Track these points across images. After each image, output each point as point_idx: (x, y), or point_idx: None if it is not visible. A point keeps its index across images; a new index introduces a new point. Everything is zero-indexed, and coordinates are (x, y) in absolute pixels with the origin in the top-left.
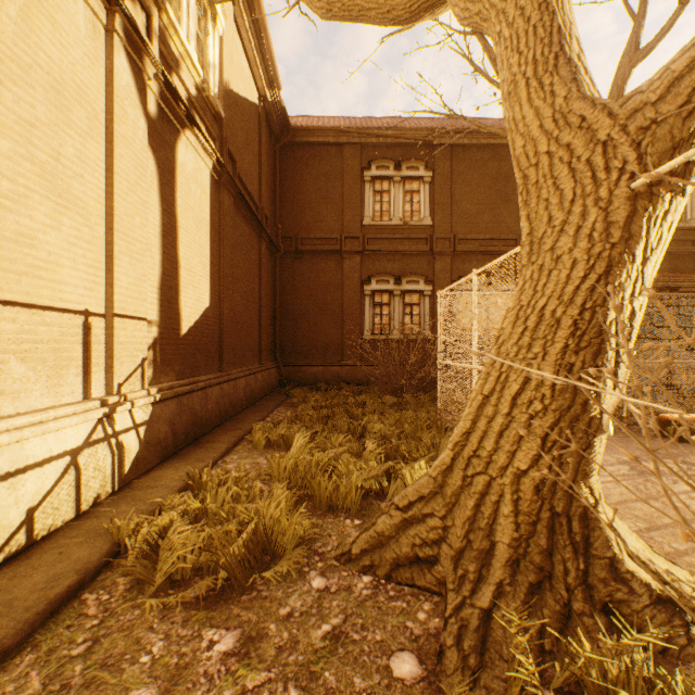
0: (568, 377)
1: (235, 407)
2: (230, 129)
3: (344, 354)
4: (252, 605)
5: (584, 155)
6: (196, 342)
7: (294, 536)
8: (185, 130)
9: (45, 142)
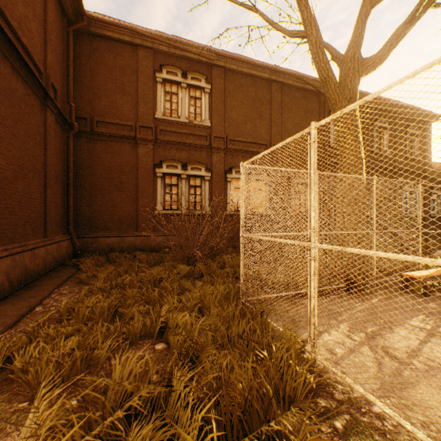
0: None
1: None
2: None
3: (139, 226)
4: None
5: None
6: None
7: None
8: None
9: None
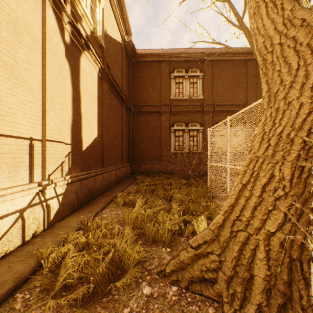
0: (301, 174)
1: (109, 185)
2: (107, 53)
3: (161, 159)
4: (108, 305)
5: (305, 41)
6: (90, 154)
7: (134, 260)
8: (84, 51)
9: (7, 50)
